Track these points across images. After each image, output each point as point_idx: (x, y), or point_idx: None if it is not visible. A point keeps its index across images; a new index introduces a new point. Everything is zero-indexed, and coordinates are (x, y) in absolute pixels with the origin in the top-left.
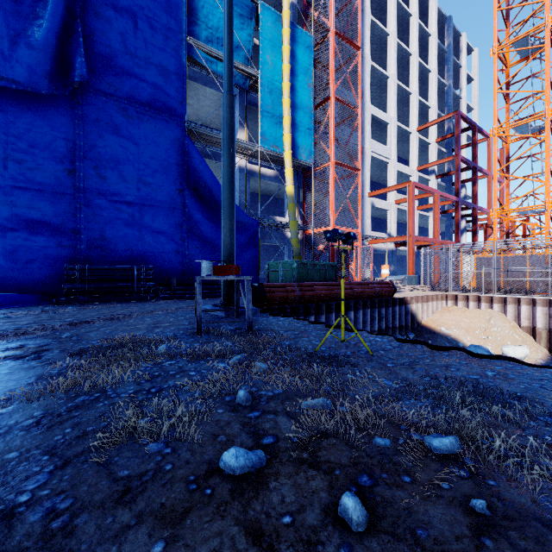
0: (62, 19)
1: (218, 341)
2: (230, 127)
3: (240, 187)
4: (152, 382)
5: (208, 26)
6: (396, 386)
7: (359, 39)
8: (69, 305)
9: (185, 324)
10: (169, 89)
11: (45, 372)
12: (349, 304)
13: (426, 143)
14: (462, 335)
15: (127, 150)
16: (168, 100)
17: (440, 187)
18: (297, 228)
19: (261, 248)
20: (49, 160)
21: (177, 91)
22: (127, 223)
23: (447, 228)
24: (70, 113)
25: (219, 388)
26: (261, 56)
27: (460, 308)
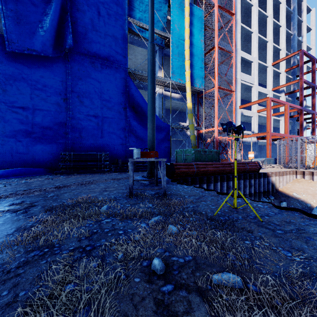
0: (59, 14)
1: (143, 203)
2: (152, 64)
3: (159, 105)
4: (89, 239)
5: (140, 10)
6: (297, 259)
7: (233, 8)
8: (62, 175)
9: (123, 189)
10: (118, 49)
11: (22, 225)
12: (229, 177)
13: (278, 73)
14: (309, 198)
15: (94, 86)
16: (117, 55)
17: (287, 101)
18: (194, 129)
19: (172, 142)
20: (53, 94)
21: (122, 50)
22: (94, 128)
23: (292, 127)
24: (64, 66)
25: (138, 250)
26: (172, 25)
27: (306, 180)
